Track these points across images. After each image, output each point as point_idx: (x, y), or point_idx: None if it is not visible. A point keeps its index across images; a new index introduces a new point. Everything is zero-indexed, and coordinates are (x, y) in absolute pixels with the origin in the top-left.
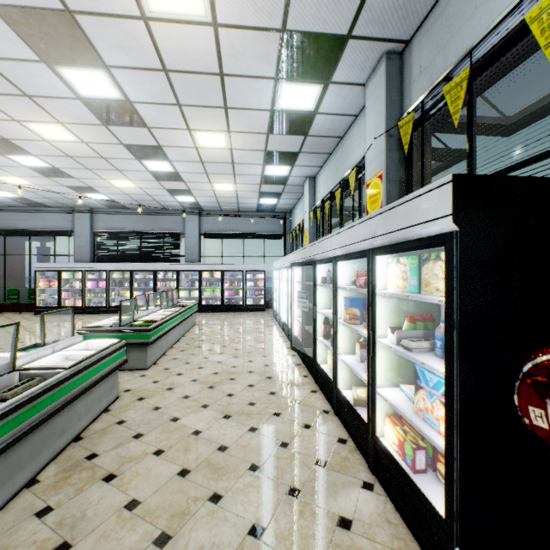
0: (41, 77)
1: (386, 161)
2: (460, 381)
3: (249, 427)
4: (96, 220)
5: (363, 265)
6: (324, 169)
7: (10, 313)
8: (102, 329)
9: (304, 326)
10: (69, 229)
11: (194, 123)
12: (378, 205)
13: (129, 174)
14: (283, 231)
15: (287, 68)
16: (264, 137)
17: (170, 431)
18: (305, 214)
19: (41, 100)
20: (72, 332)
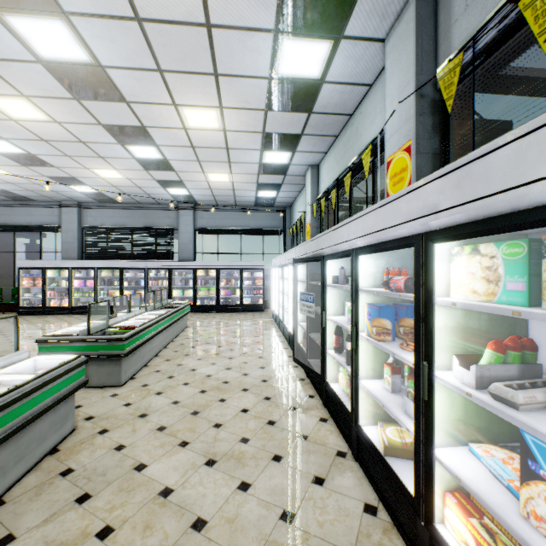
0: None
1: (416, 127)
2: None
3: (239, 482)
4: (85, 215)
5: (391, 261)
6: (329, 155)
7: None
8: (66, 338)
9: (309, 334)
10: (55, 224)
11: (180, 96)
12: (404, 186)
13: (114, 163)
14: (282, 227)
15: (289, 15)
16: (261, 115)
17: (129, 490)
18: (307, 206)
19: None
20: (16, 346)
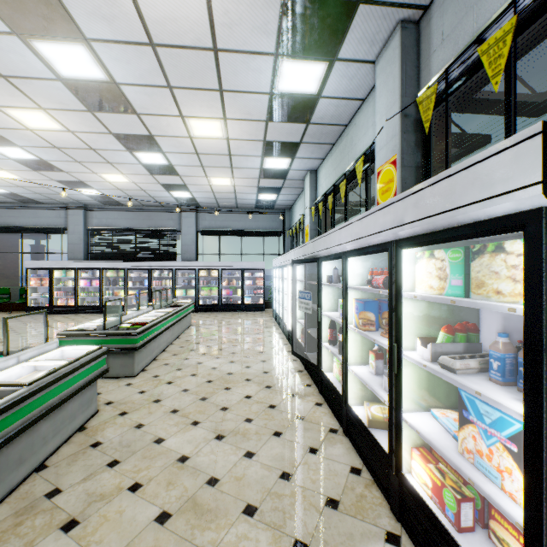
0: (15, 53)
1: (401, 144)
2: None
3: (245, 451)
4: (90, 217)
5: (376, 262)
6: (326, 161)
7: (1, 312)
8: (85, 333)
9: (307, 329)
10: (62, 226)
11: (187, 108)
12: (391, 195)
13: (121, 168)
14: (282, 228)
15: (288, 41)
16: (263, 126)
17: (152, 457)
18: (306, 209)
19: (18, 82)
20: (45, 337)
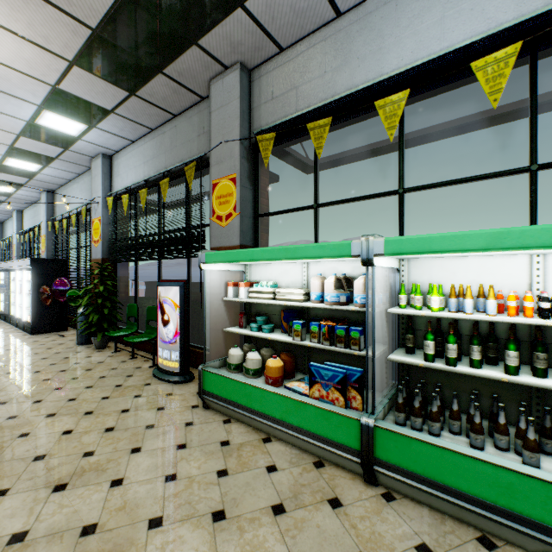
0: None
1: (47, 232)
2: (33, 295)
3: None
4: None
5: None
6: (28, 210)
7: None
8: None
9: (6, 303)
10: None
11: None
12: (45, 248)
13: None
14: None
15: None
16: None
17: None
18: (14, 234)
19: None
20: None
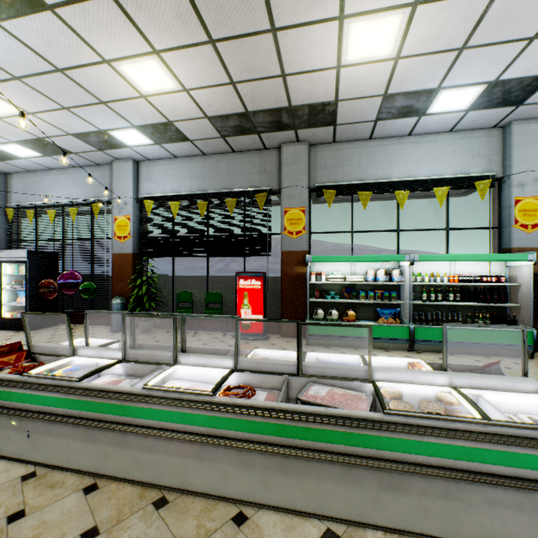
0: None
1: None
2: (29, 289)
3: None
4: None
5: None
6: None
7: None
8: None
9: None
10: None
11: None
12: None
13: None
14: None
15: None
16: None
17: None
18: None
19: None
20: None
